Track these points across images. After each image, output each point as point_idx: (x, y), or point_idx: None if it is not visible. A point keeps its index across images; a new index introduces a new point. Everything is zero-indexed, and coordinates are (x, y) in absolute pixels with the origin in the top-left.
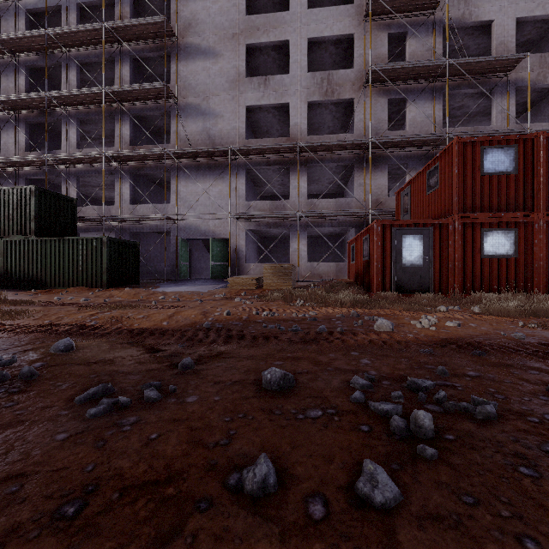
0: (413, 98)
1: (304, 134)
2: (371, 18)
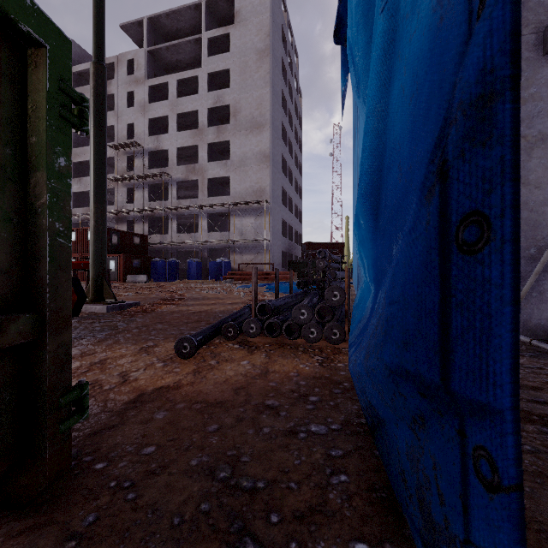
0: (137, 187)
1: None
2: (119, 150)
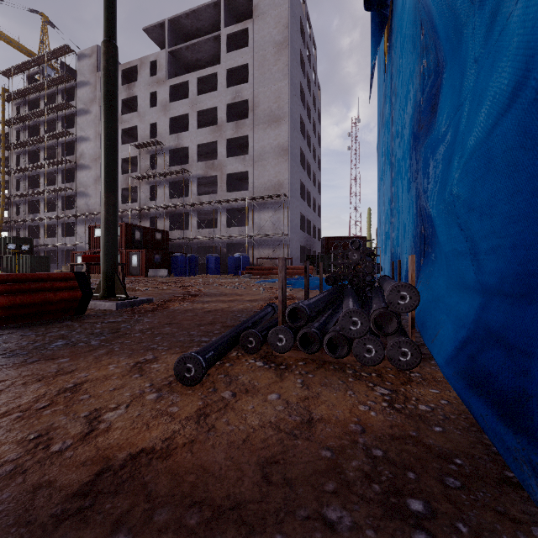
0: (159, 185)
1: (120, 203)
2: (142, 149)
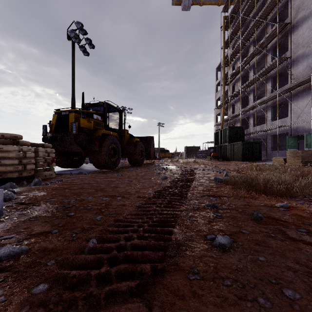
0: None
1: None
2: None
